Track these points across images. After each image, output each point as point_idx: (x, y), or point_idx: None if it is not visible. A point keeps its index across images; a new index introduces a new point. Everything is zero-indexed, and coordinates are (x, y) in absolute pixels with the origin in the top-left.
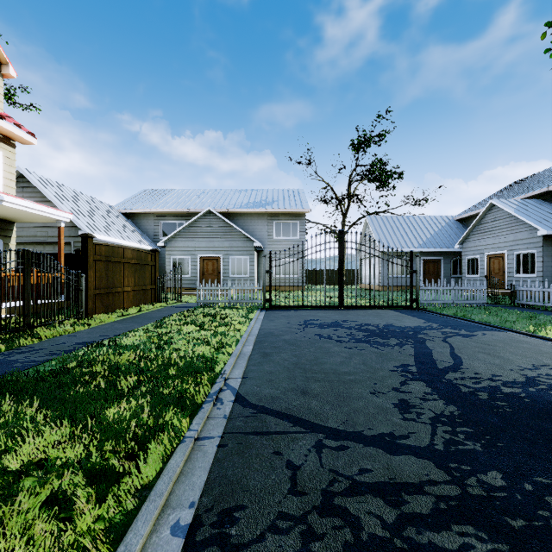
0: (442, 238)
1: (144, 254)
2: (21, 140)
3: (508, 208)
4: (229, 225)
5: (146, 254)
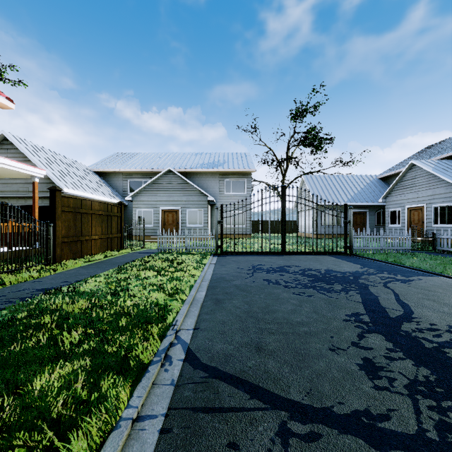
0: (368, 193)
1: (111, 207)
2: (0, 104)
3: (427, 167)
4: (187, 182)
5: (112, 206)
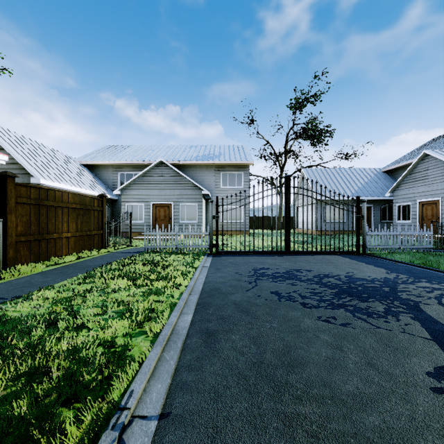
0: (372, 187)
1: (89, 199)
2: None
3: (443, 157)
4: (180, 175)
5: (91, 198)
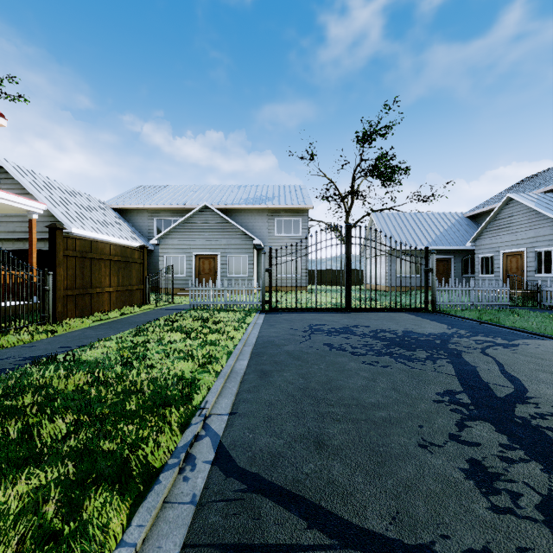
0: (453, 236)
1: (130, 251)
2: None
3: (528, 202)
4: (227, 221)
5: (132, 250)
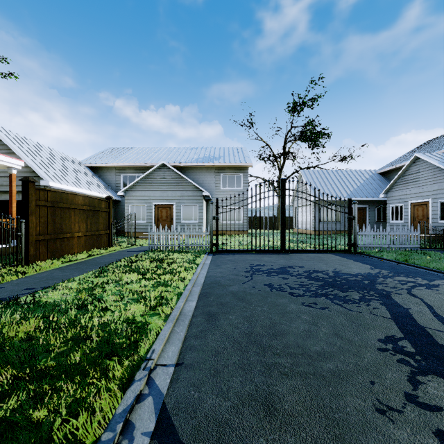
0: (367, 189)
1: (97, 201)
2: None
3: (432, 160)
4: (181, 177)
5: (99, 200)
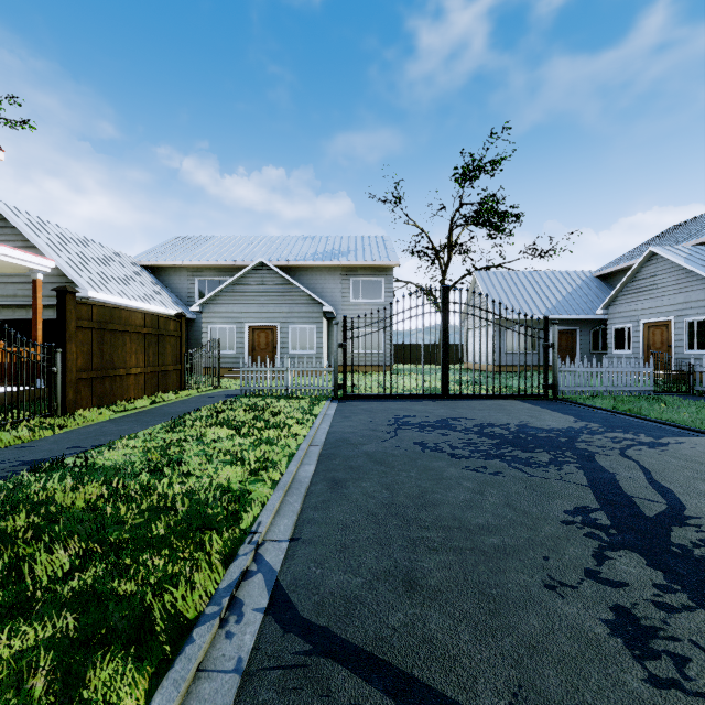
0: (578, 301)
1: (163, 321)
2: None
3: (676, 257)
4: (289, 282)
5: (166, 320)
